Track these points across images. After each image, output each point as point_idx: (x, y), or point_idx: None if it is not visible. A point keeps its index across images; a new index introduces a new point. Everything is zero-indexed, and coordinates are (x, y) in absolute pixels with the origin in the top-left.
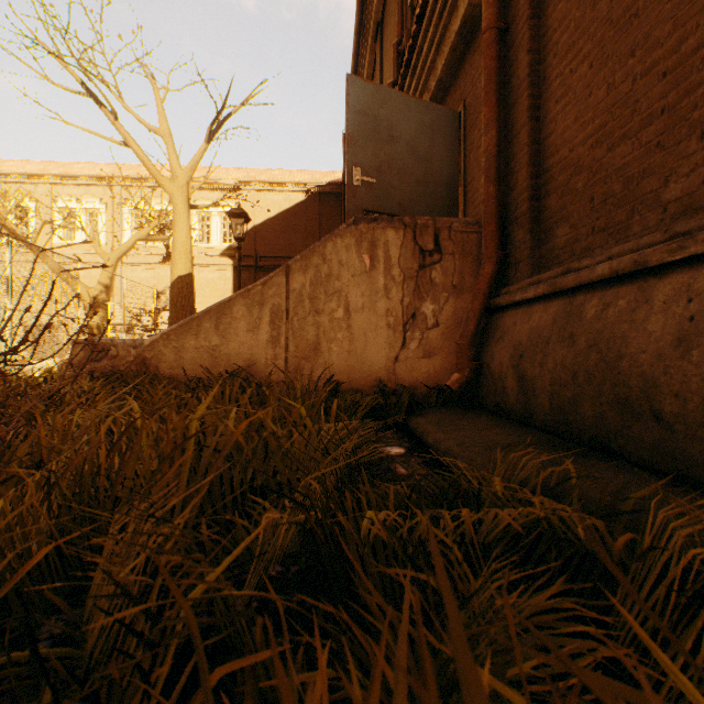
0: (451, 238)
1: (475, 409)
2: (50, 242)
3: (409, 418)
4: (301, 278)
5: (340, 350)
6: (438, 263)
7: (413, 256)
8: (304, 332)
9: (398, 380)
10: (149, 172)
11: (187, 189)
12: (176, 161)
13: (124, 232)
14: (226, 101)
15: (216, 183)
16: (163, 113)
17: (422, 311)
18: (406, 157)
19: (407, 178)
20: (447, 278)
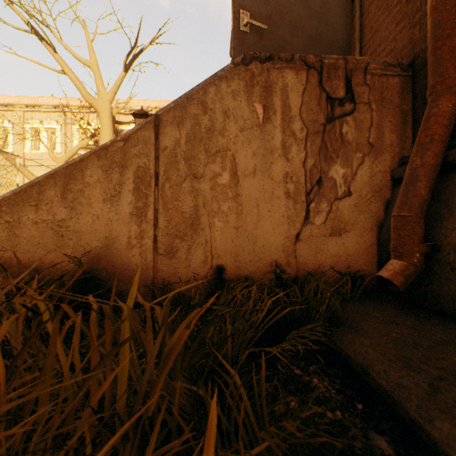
0: (367, 82)
1: (426, 313)
2: (22, 151)
3: (333, 331)
4: (175, 133)
5: (225, 225)
6: (350, 114)
7: (318, 106)
8: (178, 203)
9: (300, 264)
10: (81, 93)
11: (110, 107)
12: (102, 85)
13: (74, 144)
14: (137, 37)
15: (137, 109)
16: (92, 50)
17: (330, 176)
18: (299, 9)
19: (300, 33)
20: (361, 134)
